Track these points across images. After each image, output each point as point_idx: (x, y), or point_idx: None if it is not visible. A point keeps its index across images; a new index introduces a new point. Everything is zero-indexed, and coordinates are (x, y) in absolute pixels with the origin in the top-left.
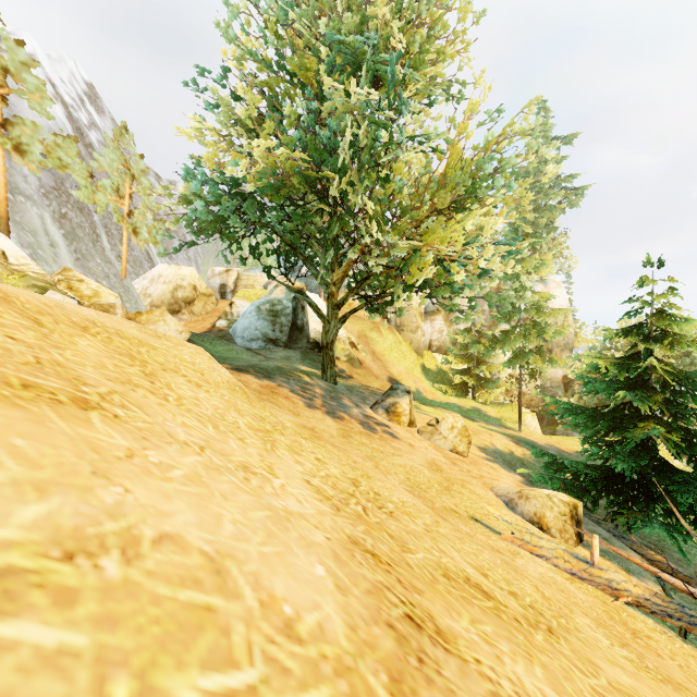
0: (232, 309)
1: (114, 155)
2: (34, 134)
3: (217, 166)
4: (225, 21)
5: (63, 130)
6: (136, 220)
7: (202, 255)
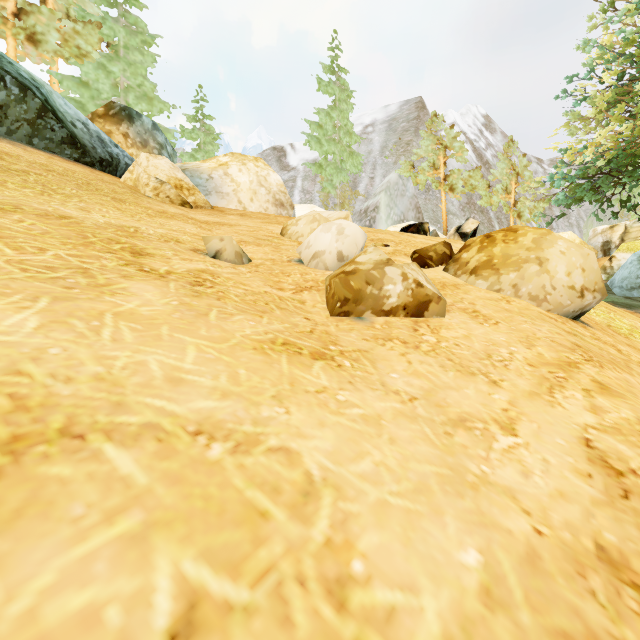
0: (611, 263)
1: (503, 164)
2: (458, 176)
3: (582, 148)
4: (584, 46)
5: (471, 162)
6: (519, 207)
7: (584, 218)
